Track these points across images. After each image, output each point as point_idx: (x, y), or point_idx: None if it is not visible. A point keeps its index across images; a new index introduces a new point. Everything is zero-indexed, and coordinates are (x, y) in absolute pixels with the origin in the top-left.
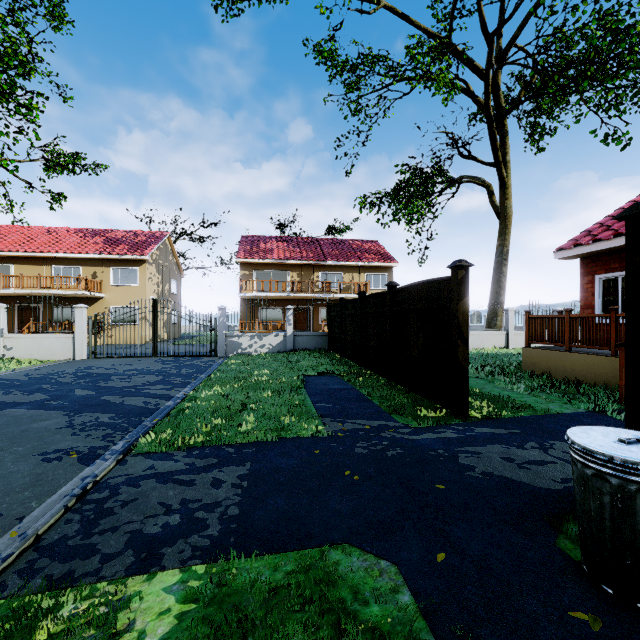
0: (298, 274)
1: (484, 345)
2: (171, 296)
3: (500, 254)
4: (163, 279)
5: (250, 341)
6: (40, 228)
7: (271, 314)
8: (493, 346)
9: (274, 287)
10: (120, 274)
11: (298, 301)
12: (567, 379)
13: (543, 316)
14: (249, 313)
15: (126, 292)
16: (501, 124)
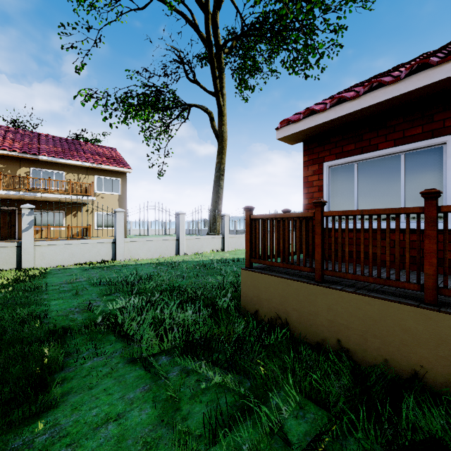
0: None
1: (204, 249)
2: None
3: (219, 170)
4: None
5: None
6: None
7: None
8: (212, 249)
9: None
10: None
11: None
12: (320, 340)
13: (274, 216)
14: None
15: None
16: (219, 60)
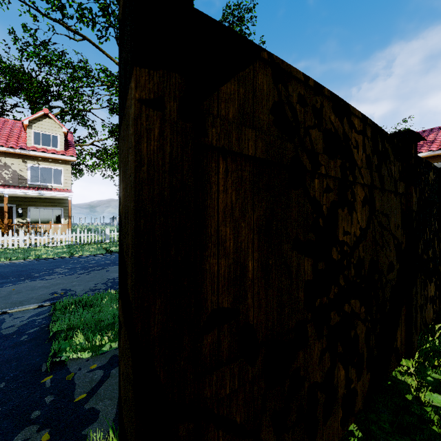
0: None
1: None
2: None
3: None
4: None
5: None
6: None
7: None
8: None
9: None
10: None
11: None
12: None
13: None
14: None
15: None
16: None
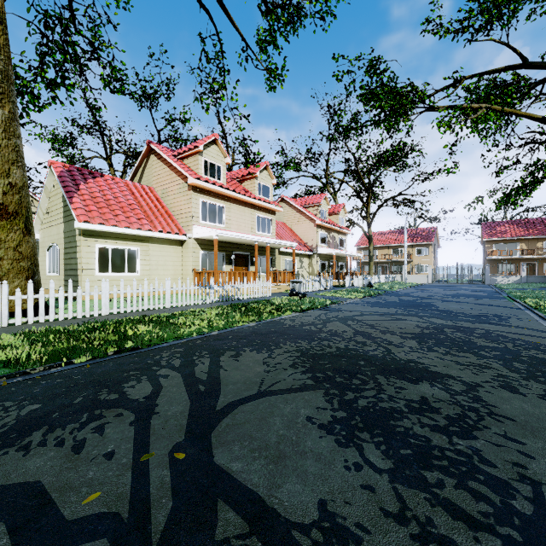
0: (525, 244)
1: None
2: (436, 259)
3: None
4: (434, 251)
5: (501, 279)
6: (378, 232)
7: (505, 267)
8: None
9: (504, 251)
10: (419, 251)
11: (525, 259)
12: None
13: None
14: (490, 267)
15: (422, 258)
16: None
